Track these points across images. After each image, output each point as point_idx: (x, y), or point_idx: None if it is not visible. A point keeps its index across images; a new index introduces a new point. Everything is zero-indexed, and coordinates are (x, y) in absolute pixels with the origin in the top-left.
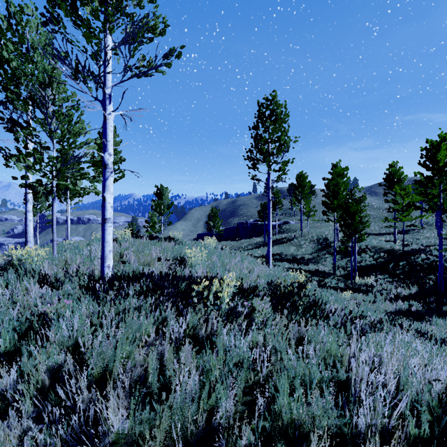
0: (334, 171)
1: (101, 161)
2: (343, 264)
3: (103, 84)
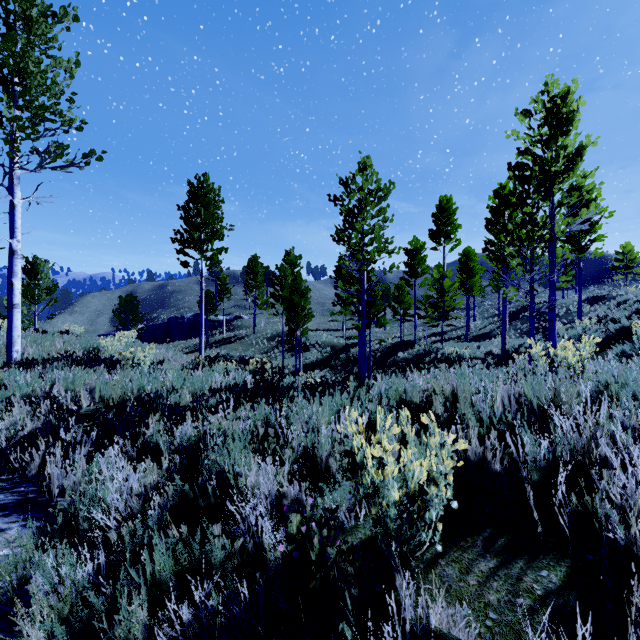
0: (287, 259)
1: None
2: (293, 361)
3: (13, 173)
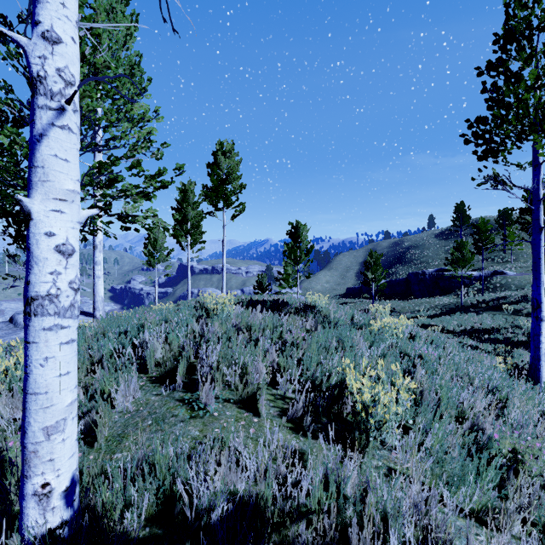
0: None
1: (215, 191)
2: None
3: None
